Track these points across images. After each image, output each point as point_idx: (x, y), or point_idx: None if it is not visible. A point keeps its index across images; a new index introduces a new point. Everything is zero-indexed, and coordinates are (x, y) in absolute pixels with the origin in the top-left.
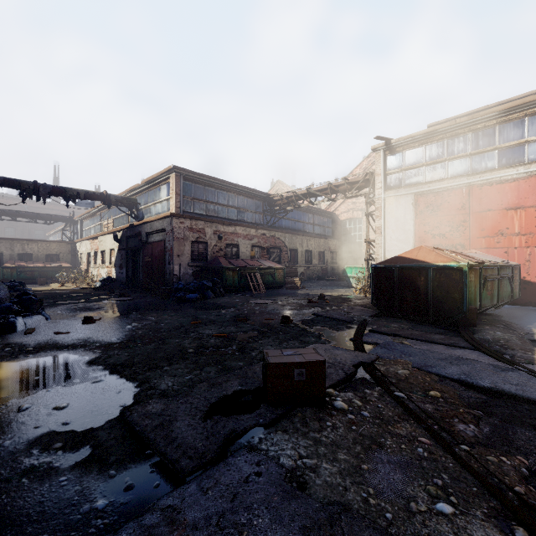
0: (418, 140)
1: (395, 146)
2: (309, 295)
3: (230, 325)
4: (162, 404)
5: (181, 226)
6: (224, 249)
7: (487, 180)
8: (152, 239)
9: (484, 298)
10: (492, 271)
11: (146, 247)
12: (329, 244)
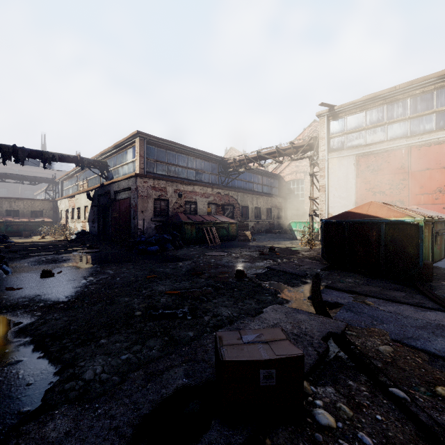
0: (359, 106)
1: (338, 112)
2: (259, 247)
3: (185, 280)
4: (70, 418)
5: (144, 185)
6: (184, 206)
7: (425, 141)
8: (119, 197)
9: (435, 252)
10: (441, 226)
11: (114, 204)
12: (276, 202)
